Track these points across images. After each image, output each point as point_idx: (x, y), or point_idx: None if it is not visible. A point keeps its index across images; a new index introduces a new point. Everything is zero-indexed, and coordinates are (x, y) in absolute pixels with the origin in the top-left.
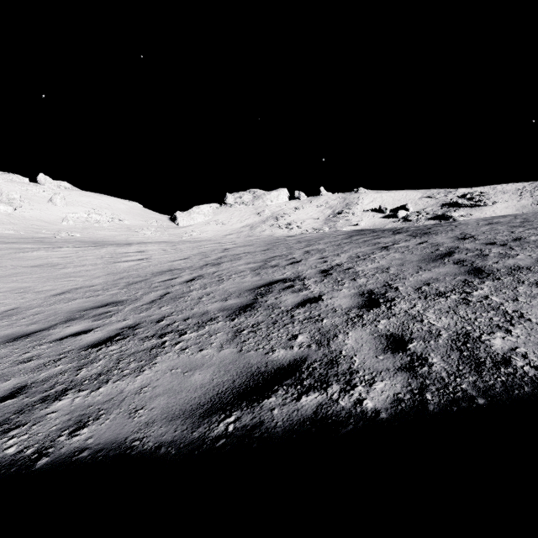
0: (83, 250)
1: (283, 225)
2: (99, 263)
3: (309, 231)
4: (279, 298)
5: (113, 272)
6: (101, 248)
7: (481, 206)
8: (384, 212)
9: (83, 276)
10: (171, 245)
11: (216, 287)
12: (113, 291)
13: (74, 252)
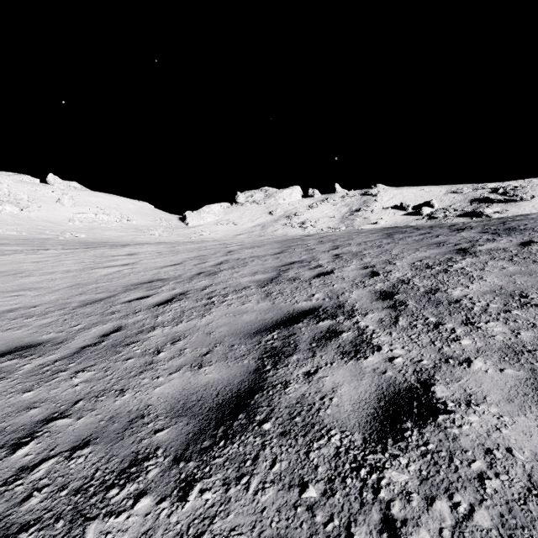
0: (68, 253)
1: (297, 224)
2: (73, 269)
3: (325, 230)
4: (315, 378)
5: (80, 283)
6: (90, 250)
7: (517, 201)
8: (406, 209)
9: (39, 289)
10: (170, 247)
11: (195, 322)
12: (50, 318)
13: (56, 255)
